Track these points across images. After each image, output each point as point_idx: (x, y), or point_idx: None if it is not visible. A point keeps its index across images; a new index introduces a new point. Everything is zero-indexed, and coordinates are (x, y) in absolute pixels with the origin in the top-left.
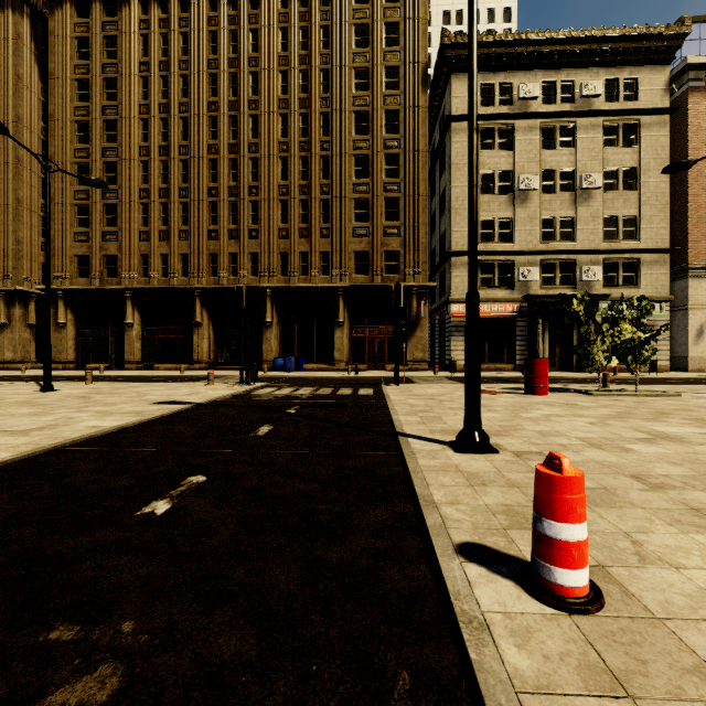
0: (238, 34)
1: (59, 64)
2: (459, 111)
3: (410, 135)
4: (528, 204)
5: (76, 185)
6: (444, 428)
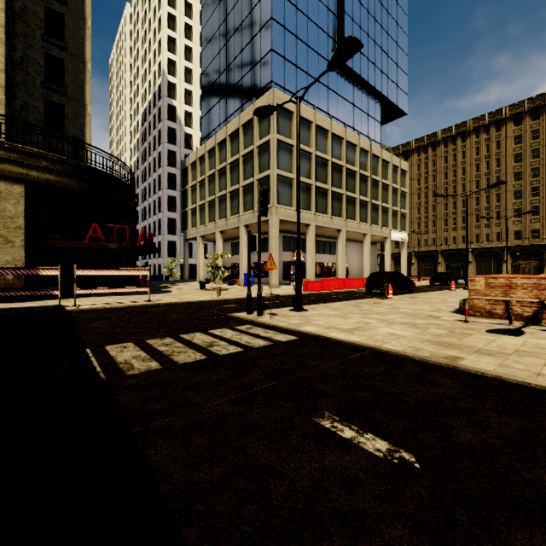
0: (456, 154)
1: None
2: None
3: (545, 177)
4: None
5: None
6: None
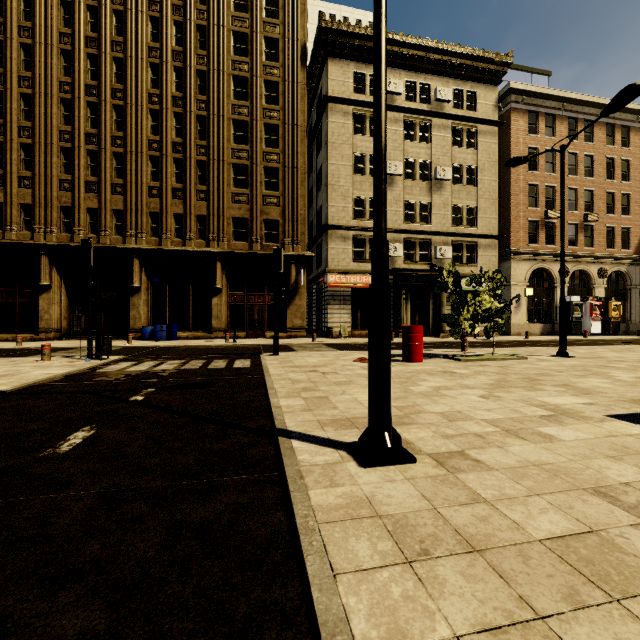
0: None
1: None
2: (335, 94)
3: (290, 108)
4: (394, 188)
5: None
6: (335, 416)
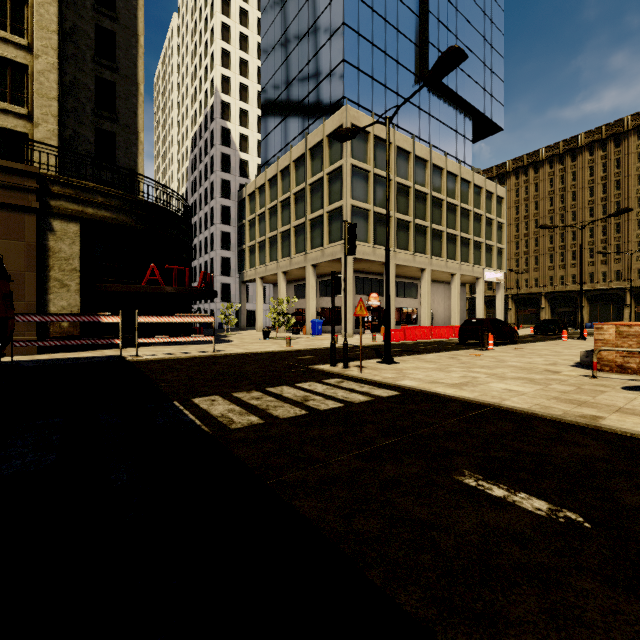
0: (564, 176)
1: None
2: None
3: None
4: None
5: None
6: None
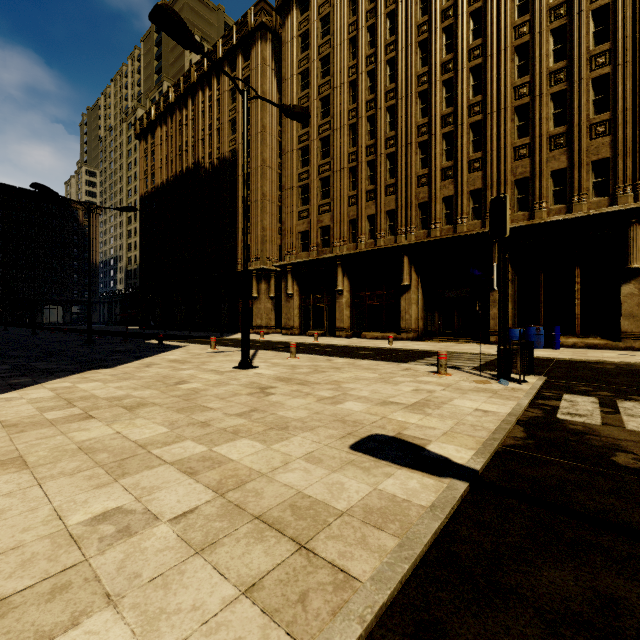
0: None
1: (288, 67)
2: None
3: None
4: None
5: (300, 169)
6: None
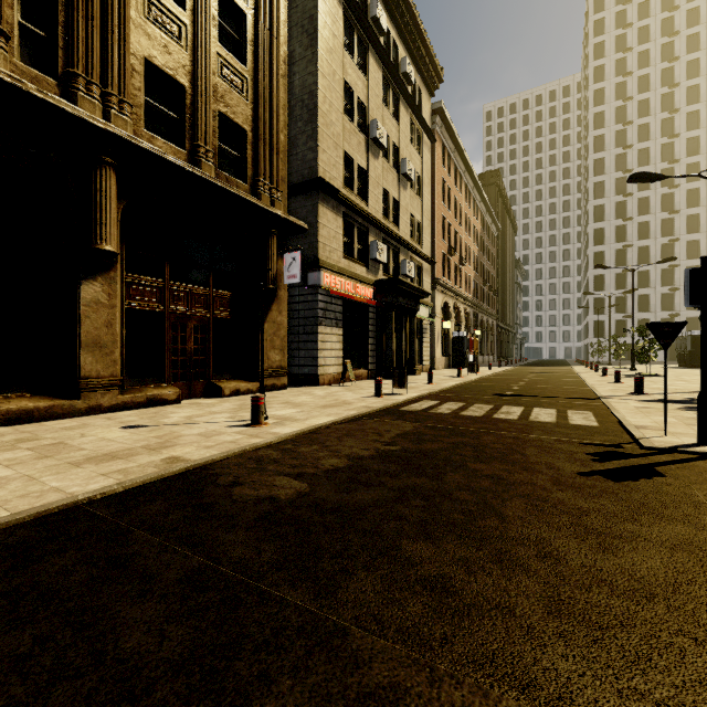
0: None
1: None
2: None
3: None
4: (377, 163)
5: None
6: None
